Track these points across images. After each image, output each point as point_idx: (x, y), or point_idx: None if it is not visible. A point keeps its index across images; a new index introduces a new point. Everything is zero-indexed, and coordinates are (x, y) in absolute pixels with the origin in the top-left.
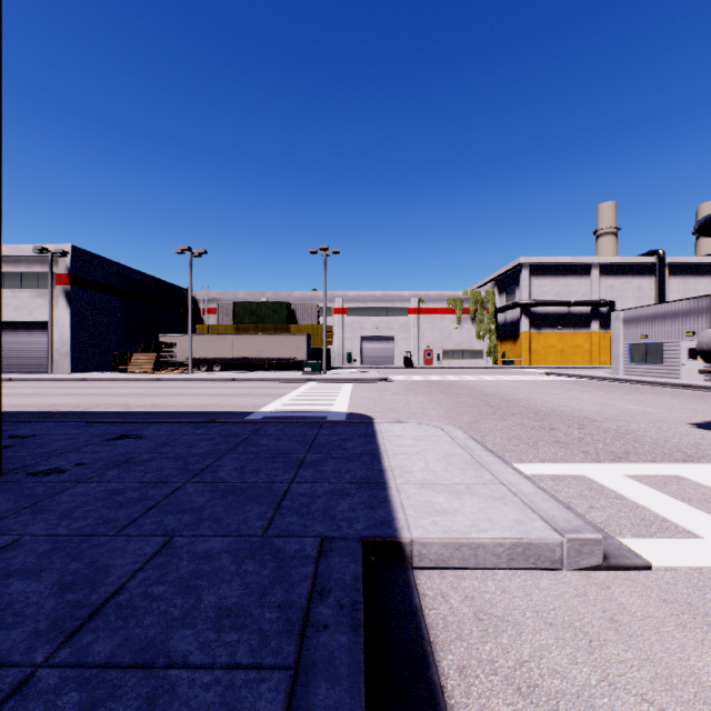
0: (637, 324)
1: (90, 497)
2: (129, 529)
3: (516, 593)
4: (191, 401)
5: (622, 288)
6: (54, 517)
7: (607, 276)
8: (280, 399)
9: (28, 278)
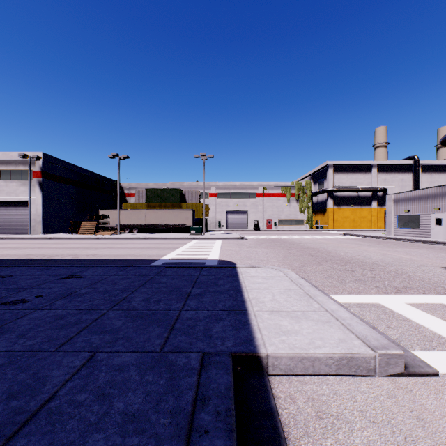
0: (402, 203)
1: (41, 321)
2: (65, 346)
3: (344, 396)
4: (118, 252)
5: (391, 180)
6: (14, 336)
7: (382, 172)
8: (175, 251)
9: (15, 173)
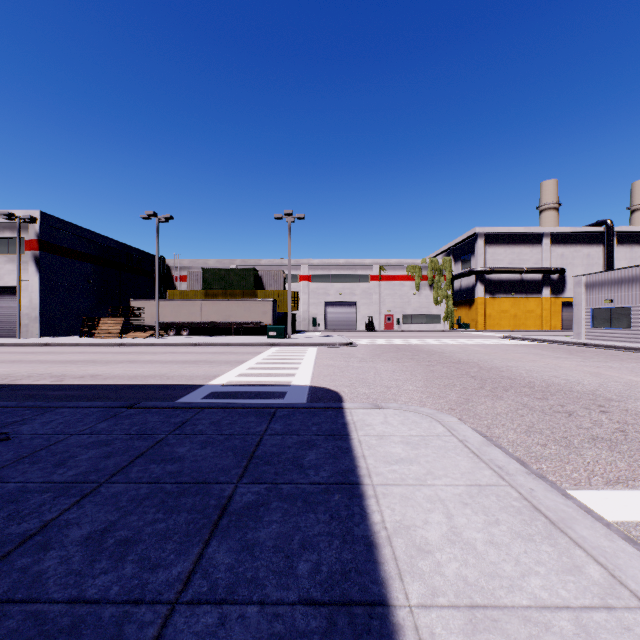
0: (600, 289)
1: None
2: None
3: None
4: (139, 370)
5: (572, 256)
6: None
7: (557, 244)
8: (237, 367)
9: None
